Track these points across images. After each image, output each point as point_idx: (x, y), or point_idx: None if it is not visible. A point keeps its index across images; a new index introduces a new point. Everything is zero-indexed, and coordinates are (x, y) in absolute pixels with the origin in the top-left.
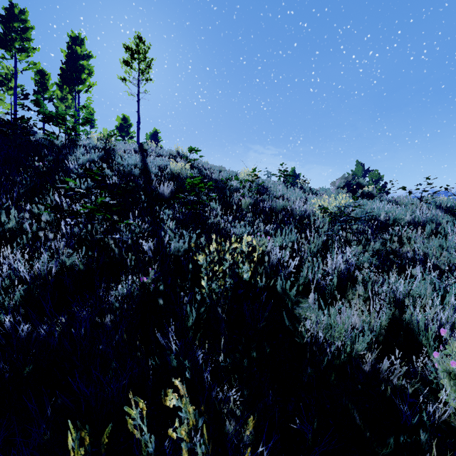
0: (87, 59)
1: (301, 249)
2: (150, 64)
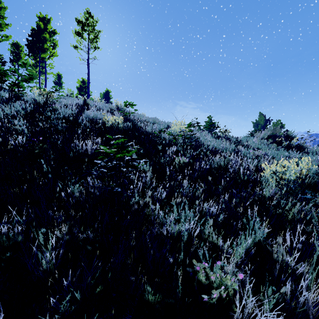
0: (52, 35)
1: (276, 259)
2: (98, 35)
